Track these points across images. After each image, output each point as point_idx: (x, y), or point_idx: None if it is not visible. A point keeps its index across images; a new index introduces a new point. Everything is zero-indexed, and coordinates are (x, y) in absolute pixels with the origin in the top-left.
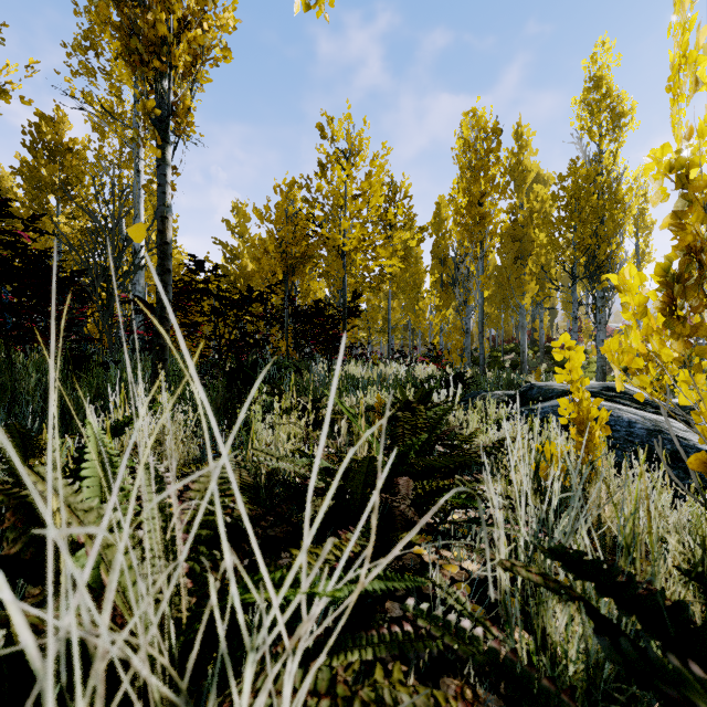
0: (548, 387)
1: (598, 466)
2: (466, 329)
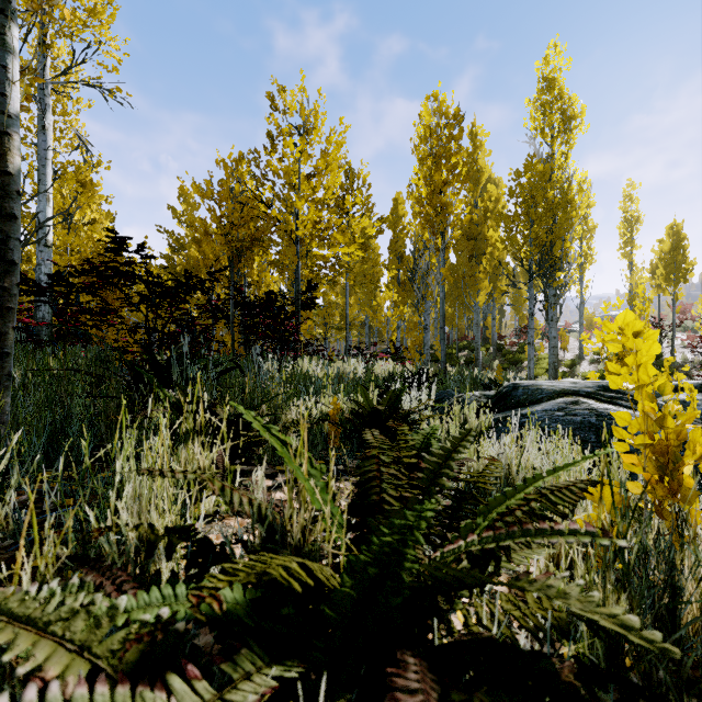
0: (535, 386)
1: (693, 524)
2: (425, 325)
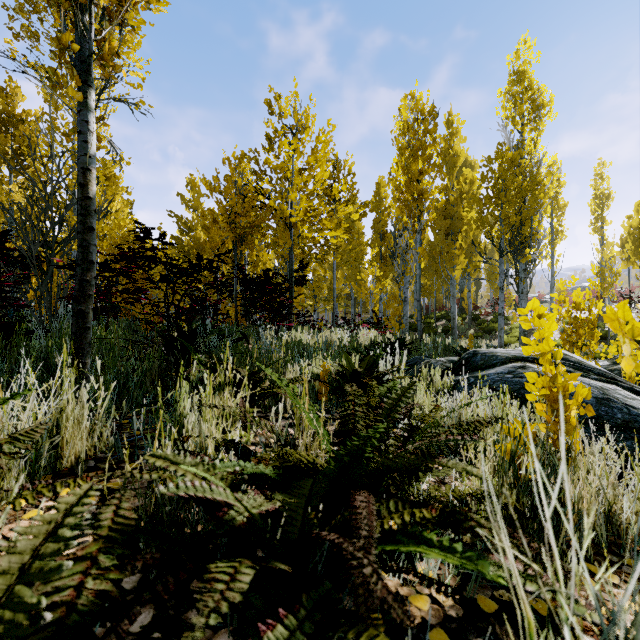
0: (491, 353)
1: (575, 451)
2: (404, 298)
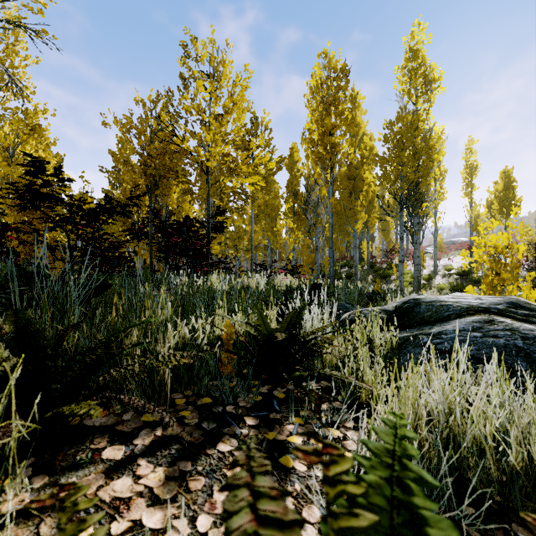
0: (439, 303)
1: None
2: (316, 247)
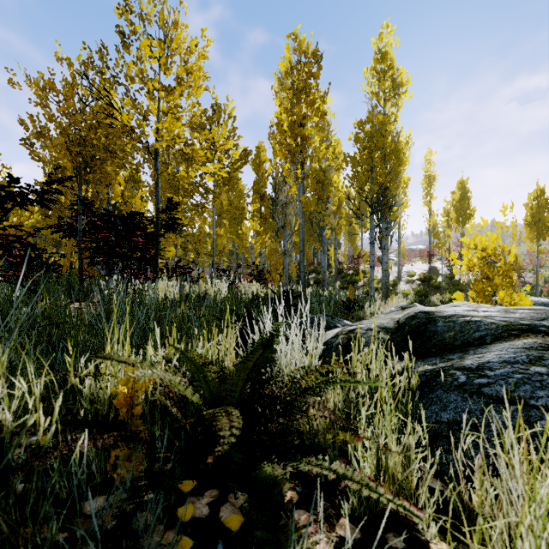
0: (463, 318)
1: None
2: (284, 251)
